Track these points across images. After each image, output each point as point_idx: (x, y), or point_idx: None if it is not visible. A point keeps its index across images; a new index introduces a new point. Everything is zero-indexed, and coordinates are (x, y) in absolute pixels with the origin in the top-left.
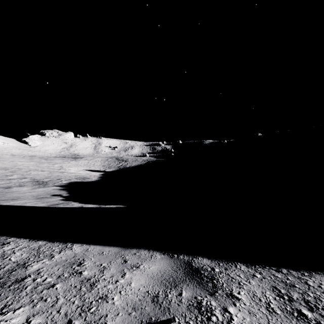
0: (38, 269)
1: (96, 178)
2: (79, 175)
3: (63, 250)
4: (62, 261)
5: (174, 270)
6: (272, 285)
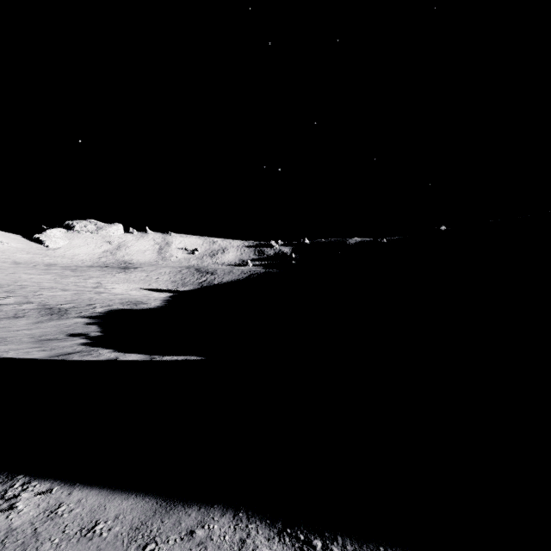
0: None
1: (159, 303)
2: (128, 298)
3: None
4: None
5: None
6: None
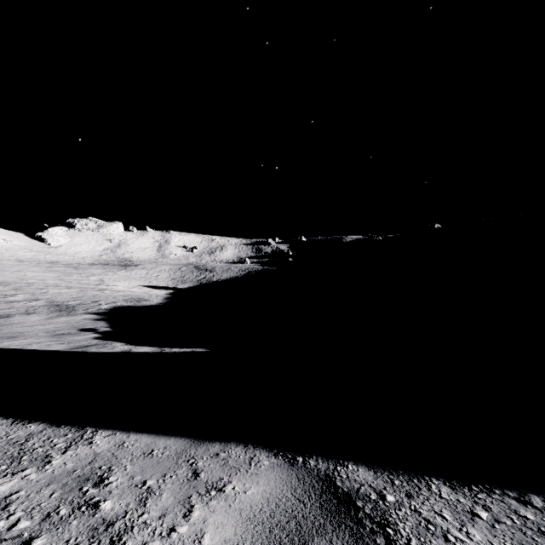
0: (8, 495)
1: (160, 300)
2: (130, 295)
3: (72, 445)
4: (63, 473)
5: (299, 497)
6: (520, 542)
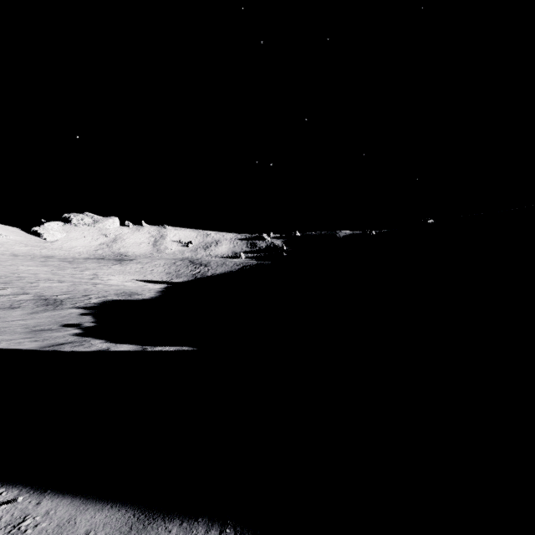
0: None
1: (153, 294)
2: (123, 289)
3: None
4: None
5: None
6: None
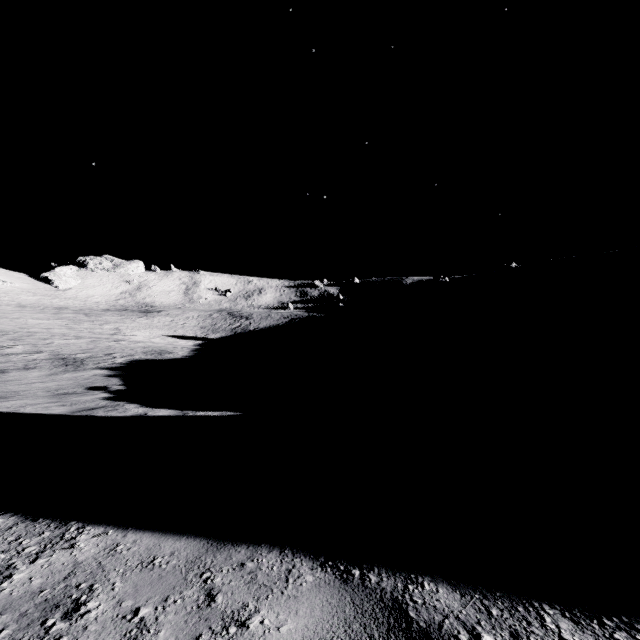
0: None
1: (187, 352)
2: (151, 347)
3: (47, 549)
4: (25, 595)
5: (356, 638)
6: None
